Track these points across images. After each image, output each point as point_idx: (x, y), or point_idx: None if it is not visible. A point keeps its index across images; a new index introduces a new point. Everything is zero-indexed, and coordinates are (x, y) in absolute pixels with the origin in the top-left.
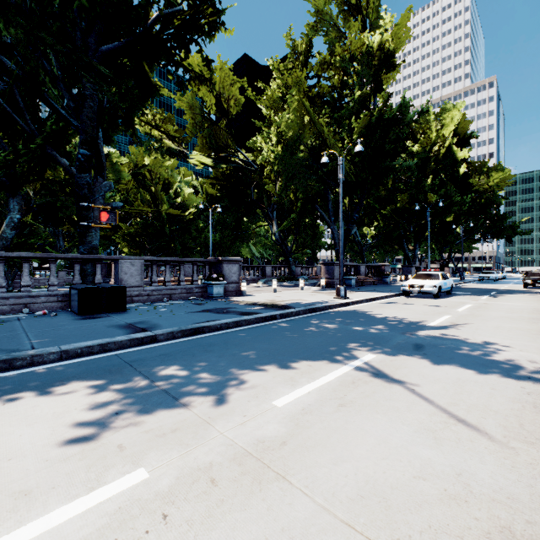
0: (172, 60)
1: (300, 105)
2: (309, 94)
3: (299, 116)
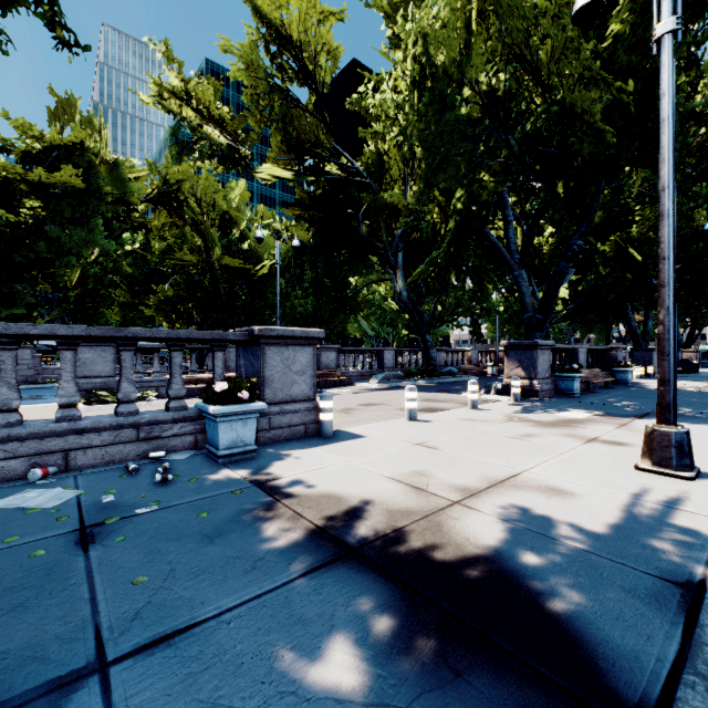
0: None
1: None
2: None
3: (466, 1)
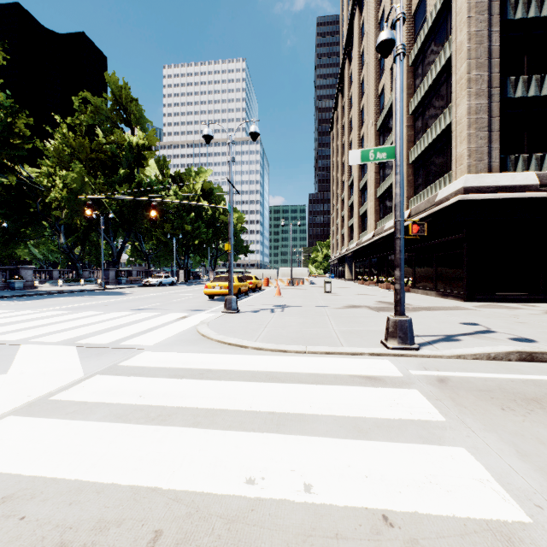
0: None
1: (82, 171)
2: (91, 155)
3: (81, 176)
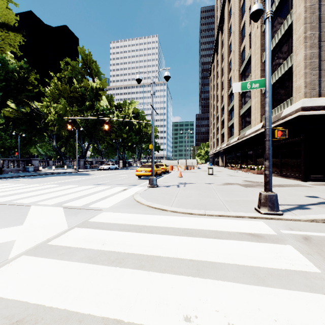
0: (16, 99)
1: (65, 103)
2: (70, 94)
3: (65, 107)
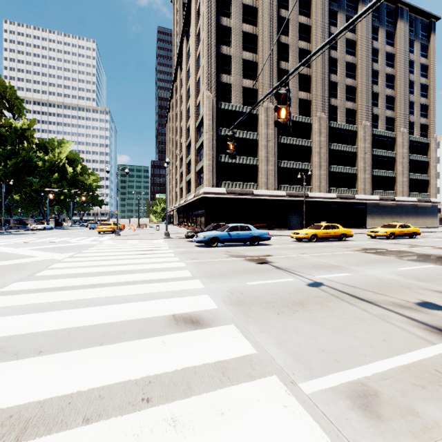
0: None
1: None
2: None
3: None
